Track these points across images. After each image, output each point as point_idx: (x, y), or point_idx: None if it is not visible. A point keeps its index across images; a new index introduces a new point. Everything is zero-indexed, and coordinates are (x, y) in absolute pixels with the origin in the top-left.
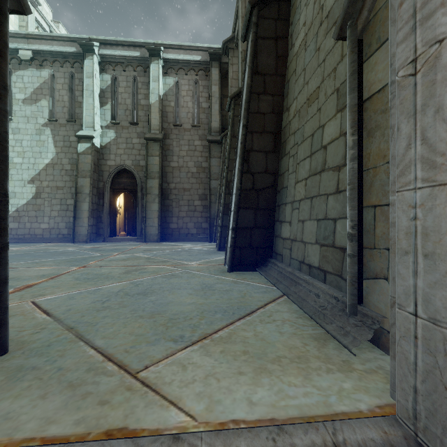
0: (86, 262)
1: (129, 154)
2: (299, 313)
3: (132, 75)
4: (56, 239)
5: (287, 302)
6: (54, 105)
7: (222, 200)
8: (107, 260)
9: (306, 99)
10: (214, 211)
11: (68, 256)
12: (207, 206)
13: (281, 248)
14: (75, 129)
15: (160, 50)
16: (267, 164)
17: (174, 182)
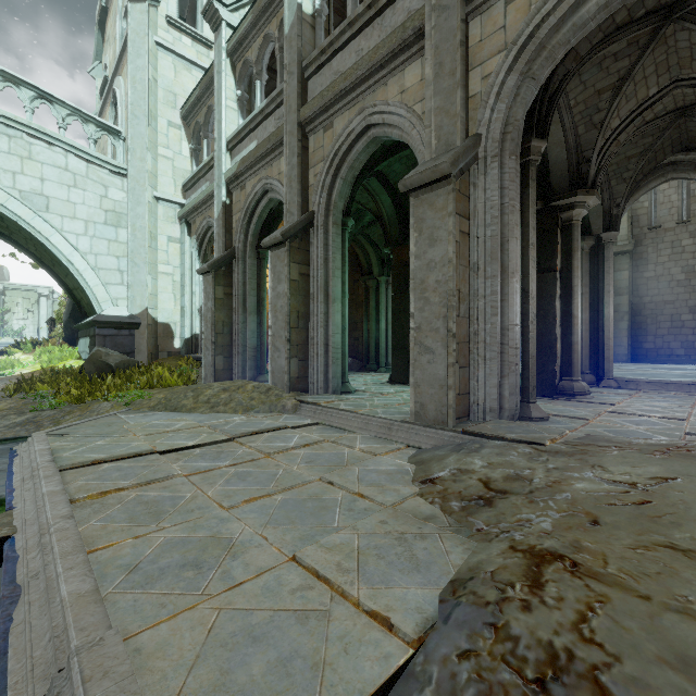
0: None
1: None
2: None
3: None
4: None
5: None
6: None
7: None
8: None
9: None
10: None
11: None
12: None
13: None
14: None
15: None
16: None
17: (648, 295)
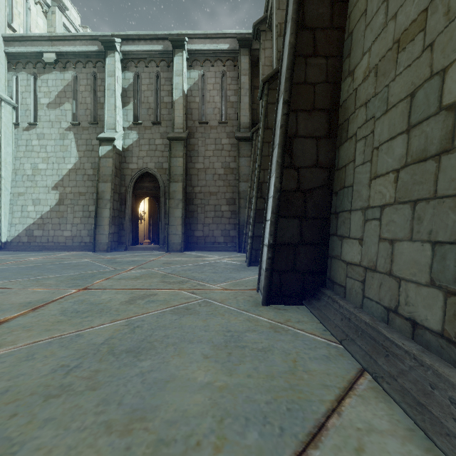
0: (91, 282)
1: (152, 156)
2: (421, 441)
3: (155, 70)
4: (78, 247)
5: (378, 396)
6: (77, 108)
7: (253, 204)
8: (116, 277)
9: (393, 42)
10: (243, 217)
11: (78, 271)
12: (235, 211)
13: (343, 277)
14: (97, 132)
15: (184, 41)
16: (318, 155)
17: (199, 185)
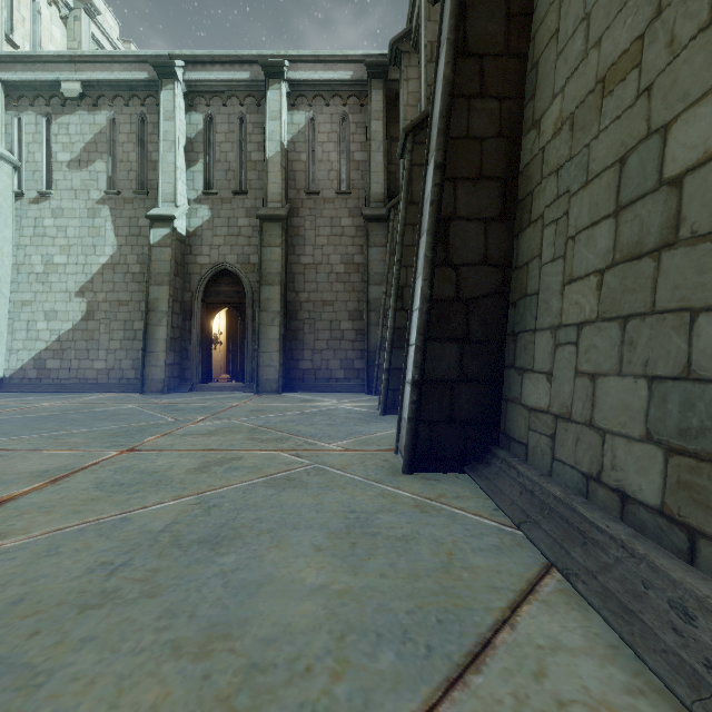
0: (139, 439)
1: (233, 245)
2: (627, 662)
3: (237, 111)
4: (116, 386)
5: (570, 601)
6: (115, 169)
7: (390, 320)
8: (179, 433)
9: (597, 81)
10: (374, 339)
11: (118, 423)
12: (362, 331)
13: (524, 430)
14: (147, 206)
15: (282, 66)
16: (487, 246)
17: (306, 290)
